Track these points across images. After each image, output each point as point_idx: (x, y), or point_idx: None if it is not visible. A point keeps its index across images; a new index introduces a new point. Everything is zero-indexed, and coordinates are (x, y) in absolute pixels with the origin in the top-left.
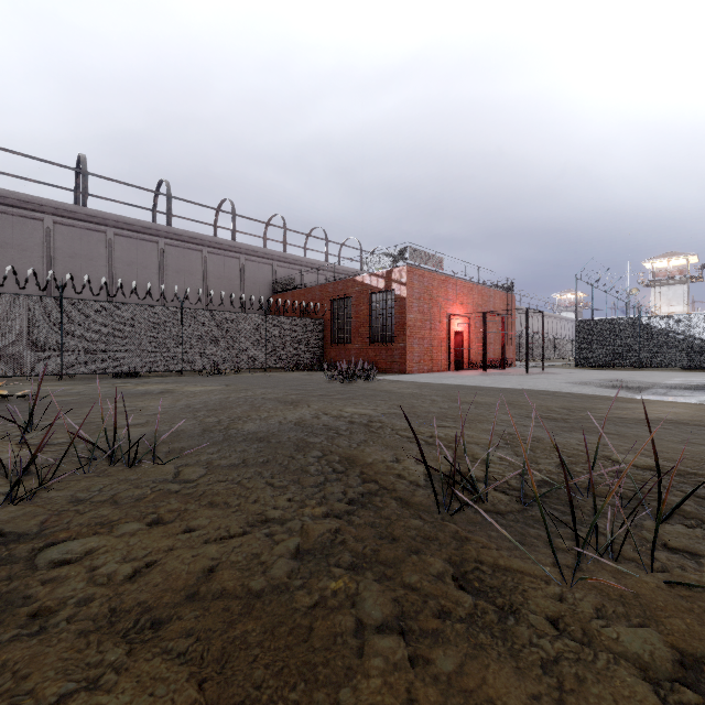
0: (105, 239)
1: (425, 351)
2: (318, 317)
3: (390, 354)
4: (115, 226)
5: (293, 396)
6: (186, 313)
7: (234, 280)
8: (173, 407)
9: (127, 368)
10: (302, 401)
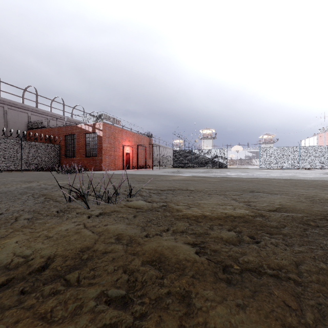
0: None
1: (112, 161)
2: (57, 143)
3: (95, 162)
4: None
5: (32, 179)
6: None
7: None
8: None
9: None
10: (35, 181)
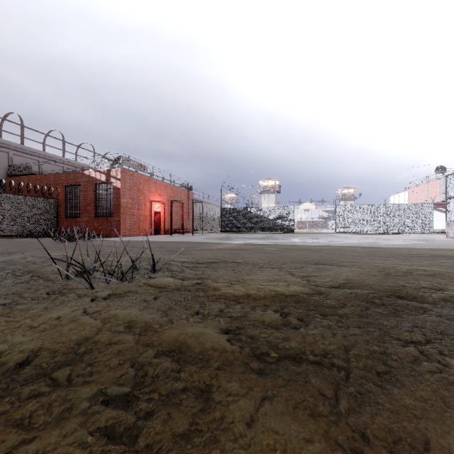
0: None
1: (135, 223)
2: (53, 198)
3: (109, 224)
4: None
5: (13, 250)
6: None
7: None
8: None
9: None
10: (19, 252)
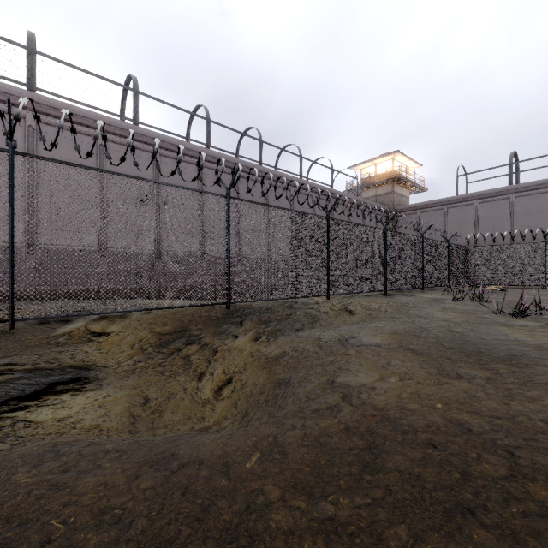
0: None
1: None
2: None
3: None
4: None
5: None
6: None
7: None
8: None
9: None
10: None
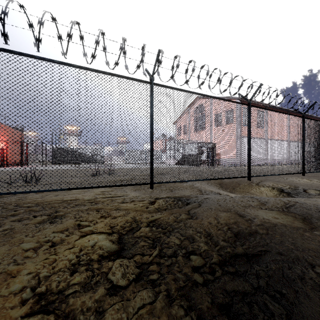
0: None
1: None
2: None
3: None
4: None
5: None
6: None
7: None
8: None
9: None
10: None
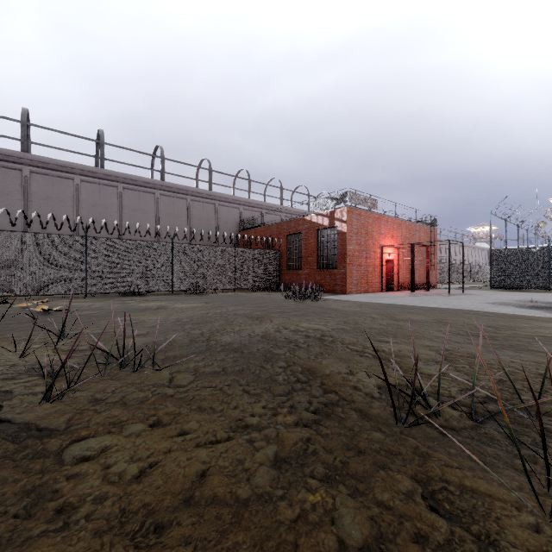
0: (116, 192)
1: (362, 276)
2: (275, 249)
3: (333, 278)
4: (123, 182)
5: (258, 312)
6: (175, 247)
7: (210, 221)
8: (166, 320)
9: (132, 289)
10: (265, 317)
